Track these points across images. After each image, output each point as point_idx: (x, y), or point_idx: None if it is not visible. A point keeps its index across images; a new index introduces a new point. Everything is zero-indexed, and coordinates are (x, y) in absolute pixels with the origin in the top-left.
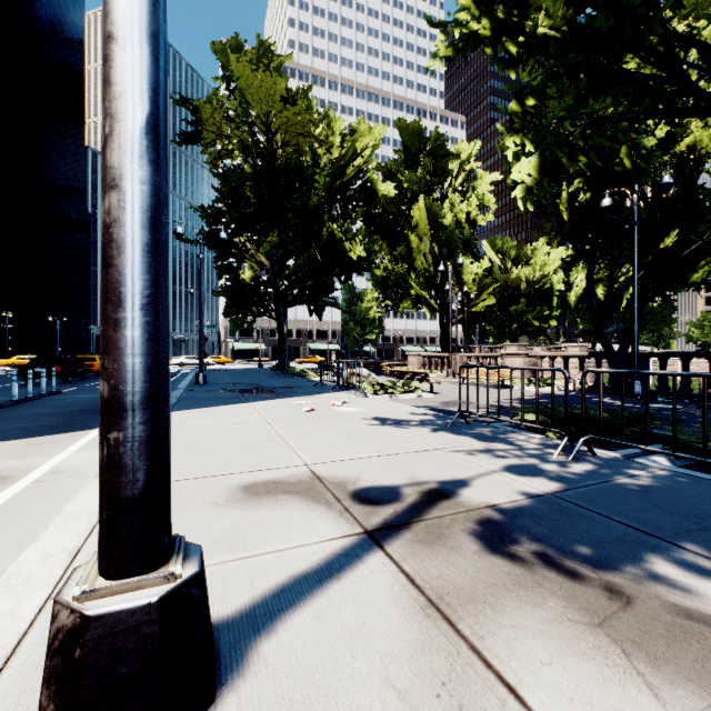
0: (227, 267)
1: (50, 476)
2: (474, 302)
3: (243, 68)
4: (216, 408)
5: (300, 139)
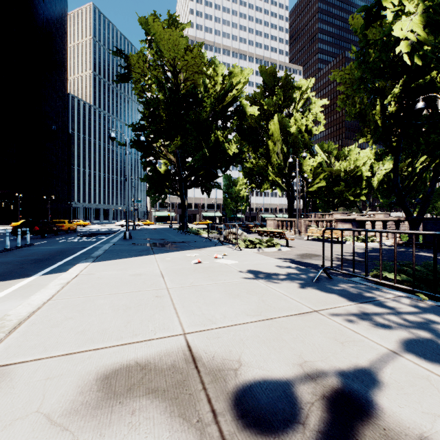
0: (148, 162)
1: None
2: (311, 184)
3: (156, 26)
4: (127, 259)
5: (195, 76)
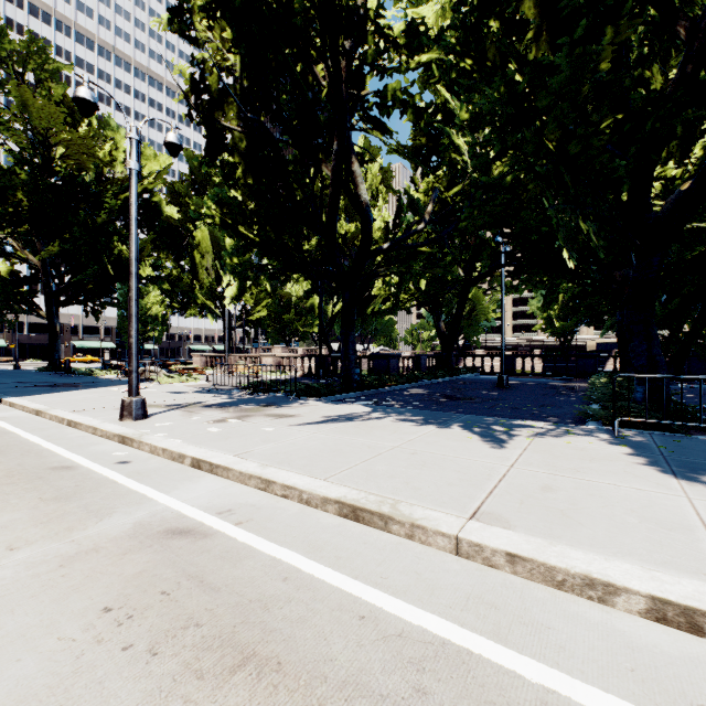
0: None
1: (3, 418)
2: (252, 312)
3: (28, 95)
4: (49, 394)
5: (86, 159)
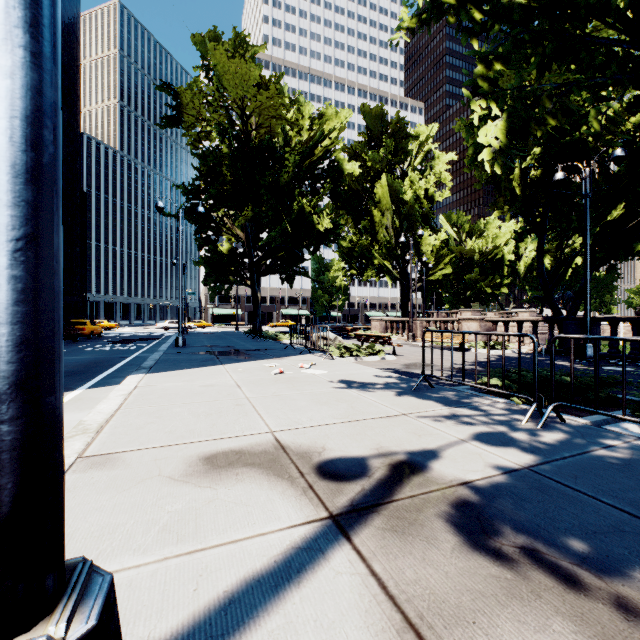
0: (206, 239)
1: None
2: (432, 271)
3: (220, 55)
4: (190, 370)
5: (272, 121)
